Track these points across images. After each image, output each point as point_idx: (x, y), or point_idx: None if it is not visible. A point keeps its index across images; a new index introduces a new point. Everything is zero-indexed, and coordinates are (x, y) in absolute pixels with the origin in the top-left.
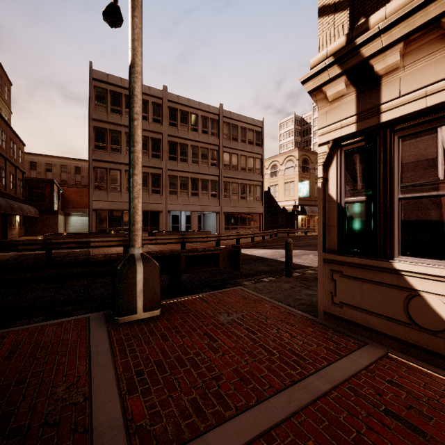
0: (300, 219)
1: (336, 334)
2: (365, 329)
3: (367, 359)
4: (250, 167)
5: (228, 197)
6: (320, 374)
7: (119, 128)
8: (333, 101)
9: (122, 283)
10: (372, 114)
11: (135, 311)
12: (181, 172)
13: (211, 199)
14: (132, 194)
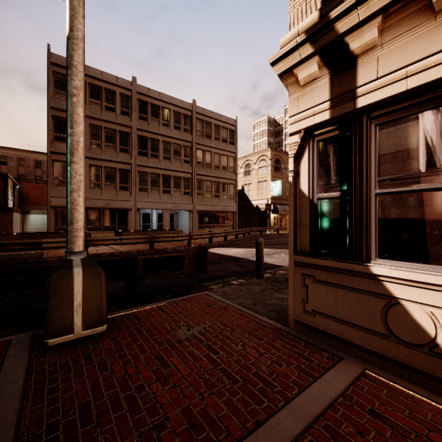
0: (272, 217)
1: (308, 348)
2: (339, 341)
3: (343, 380)
4: (224, 165)
5: (201, 195)
6: (291, 408)
7: None
8: (305, 86)
9: (52, 297)
10: (347, 99)
11: (72, 331)
12: (151, 169)
13: (184, 197)
14: (70, 186)
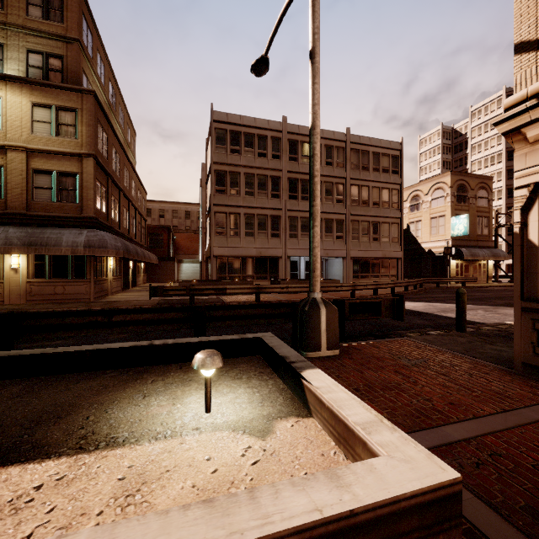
0: (453, 265)
1: None
2: None
3: None
4: (385, 201)
5: (357, 239)
6: (531, 409)
7: (238, 170)
8: (535, 143)
9: (310, 322)
10: None
11: (320, 349)
12: (301, 212)
13: (336, 242)
14: (313, 244)
